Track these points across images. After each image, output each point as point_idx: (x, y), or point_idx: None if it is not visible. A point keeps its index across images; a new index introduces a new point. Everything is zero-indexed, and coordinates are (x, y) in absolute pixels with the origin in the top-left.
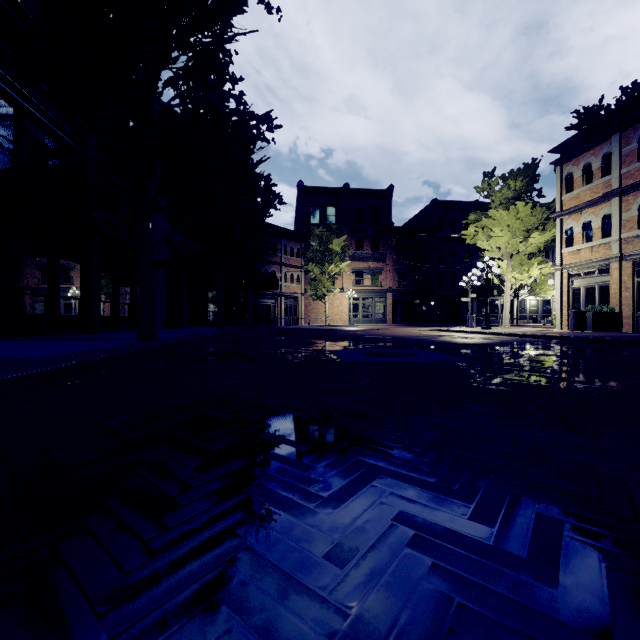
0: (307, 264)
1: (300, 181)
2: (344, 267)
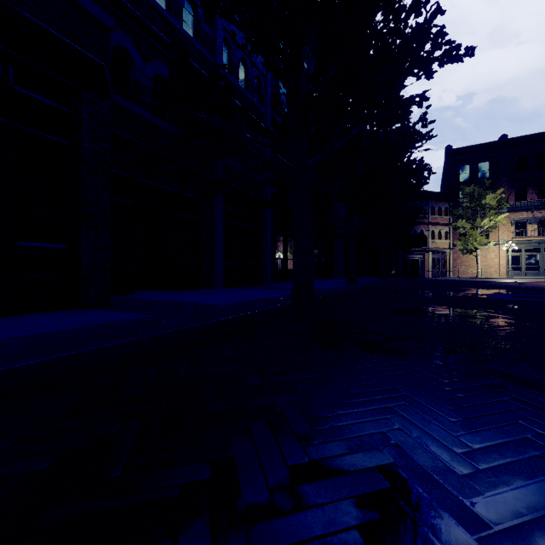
0: (456, 221)
1: (448, 146)
2: (500, 220)
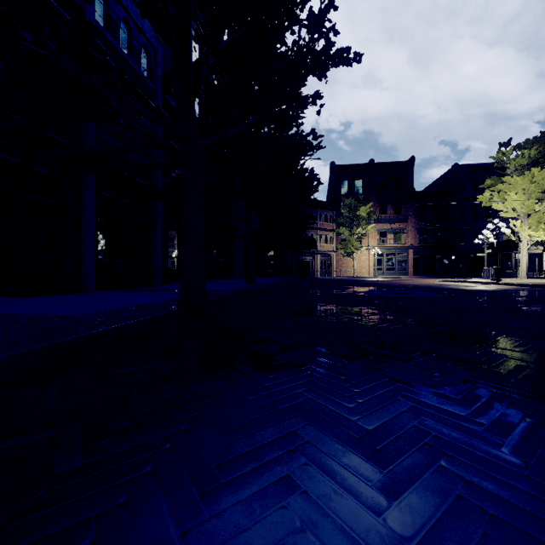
0: (338, 228)
1: (332, 162)
2: (369, 229)
